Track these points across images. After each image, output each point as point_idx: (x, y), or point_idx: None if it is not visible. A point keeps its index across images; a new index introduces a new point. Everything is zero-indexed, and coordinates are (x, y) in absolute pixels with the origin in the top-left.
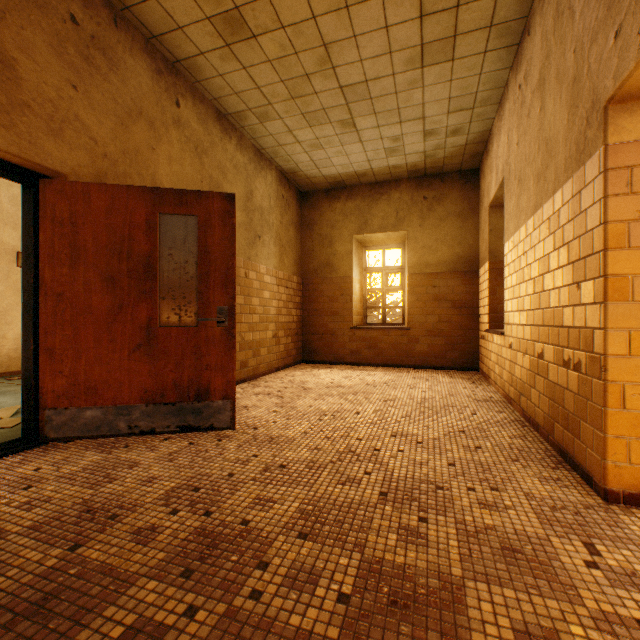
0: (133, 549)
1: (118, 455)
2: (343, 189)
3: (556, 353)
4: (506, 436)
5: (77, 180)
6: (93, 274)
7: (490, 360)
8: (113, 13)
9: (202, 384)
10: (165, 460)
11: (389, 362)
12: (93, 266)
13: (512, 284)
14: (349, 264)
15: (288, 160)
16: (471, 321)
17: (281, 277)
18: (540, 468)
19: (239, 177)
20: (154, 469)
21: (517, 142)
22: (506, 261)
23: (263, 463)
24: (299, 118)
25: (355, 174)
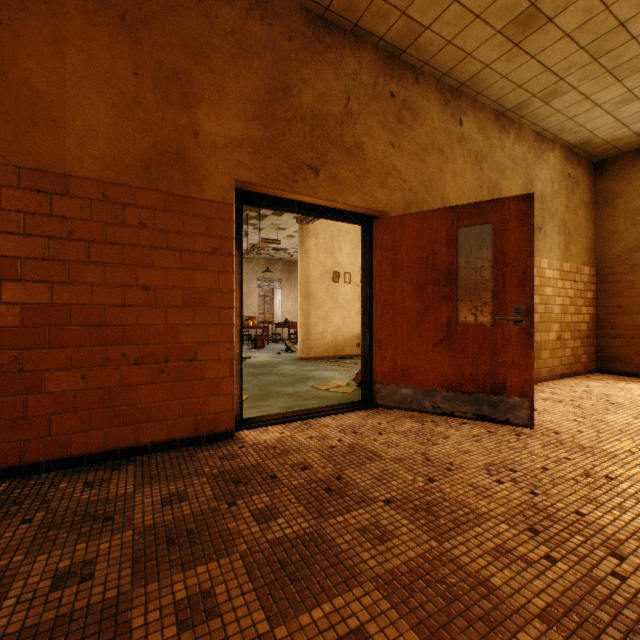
0: (475, 496)
1: (429, 427)
2: None
3: None
4: None
5: (393, 214)
6: (406, 284)
7: None
8: (414, 74)
9: (497, 379)
10: (470, 440)
11: None
12: (406, 278)
13: None
14: None
15: (578, 131)
16: None
17: (566, 270)
18: None
19: (516, 170)
20: (464, 444)
21: None
22: None
23: (579, 468)
24: (601, 78)
25: None
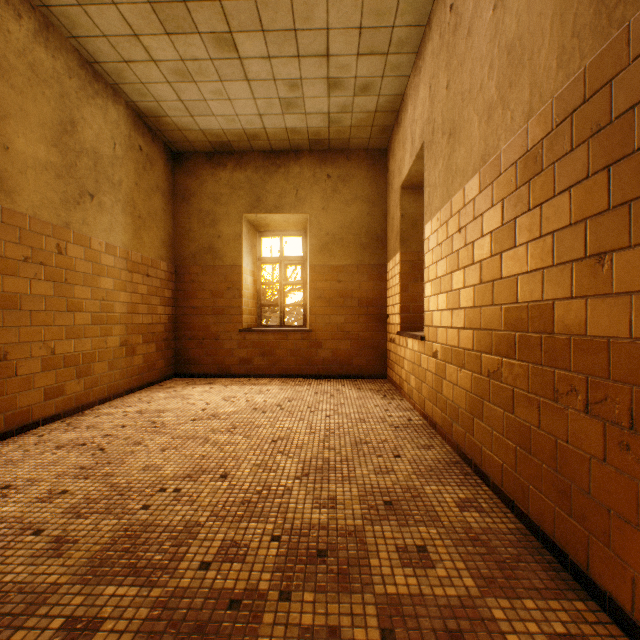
0: None
1: None
2: (230, 154)
3: (535, 376)
4: (453, 505)
5: None
6: None
7: (403, 368)
8: None
9: None
10: None
11: (288, 372)
12: None
13: (438, 274)
14: (238, 250)
15: (144, 93)
16: (379, 322)
17: (137, 260)
18: (538, 601)
19: (42, 88)
20: None
21: (447, 84)
22: (428, 246)
23: None
24: (146, 11)
25: (244, 134)
